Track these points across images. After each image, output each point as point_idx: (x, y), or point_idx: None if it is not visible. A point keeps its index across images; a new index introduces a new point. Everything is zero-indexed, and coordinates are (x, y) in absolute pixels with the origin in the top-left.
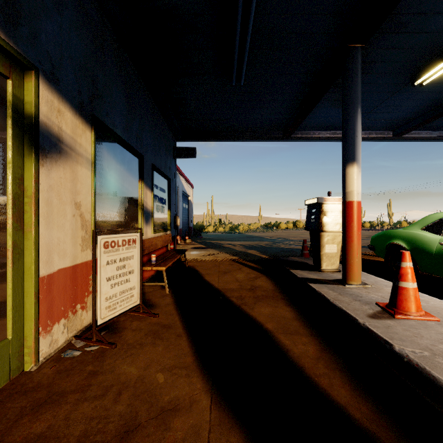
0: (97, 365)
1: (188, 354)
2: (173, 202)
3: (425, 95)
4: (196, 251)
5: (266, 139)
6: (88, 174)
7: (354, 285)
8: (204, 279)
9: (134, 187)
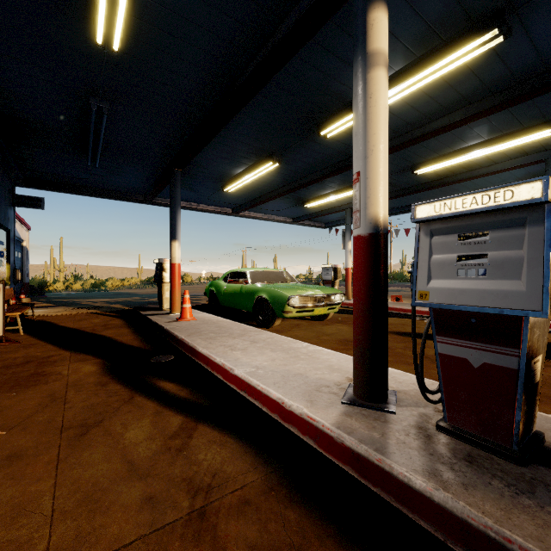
0: None
1: (54, 348)
2: (12, 254)
3: (238, 195)
4: (42, 309)
5: (127, 200)
6: None
7: (175, 314)
8: (59, 325)
9: None
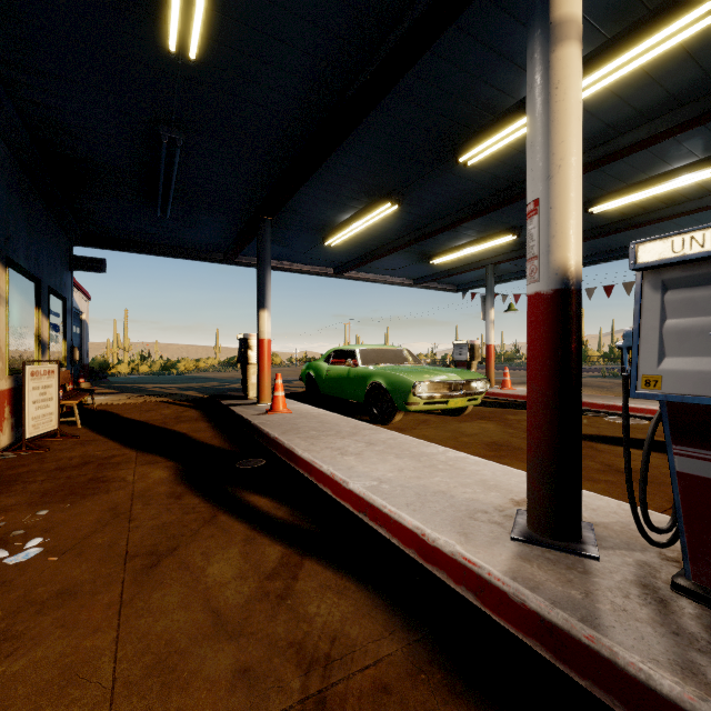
0: (40, 457)
1: (117, 446)
2: (69, 329)
3: (342, 250)
4: (103, 396)
5: (204, 260)
6: (4, 311)
7: (263, 404)
8: (123, 416)
9: (31, 317)
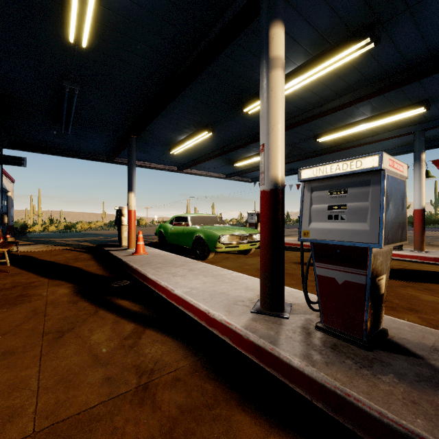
0: None
1: (35, 276)
2: (0, 202)
3: (181, 156)
4: (24, 246)
5: (93, 160)
6: None
7: (131, 249)
8: (38, 258)
9: None
